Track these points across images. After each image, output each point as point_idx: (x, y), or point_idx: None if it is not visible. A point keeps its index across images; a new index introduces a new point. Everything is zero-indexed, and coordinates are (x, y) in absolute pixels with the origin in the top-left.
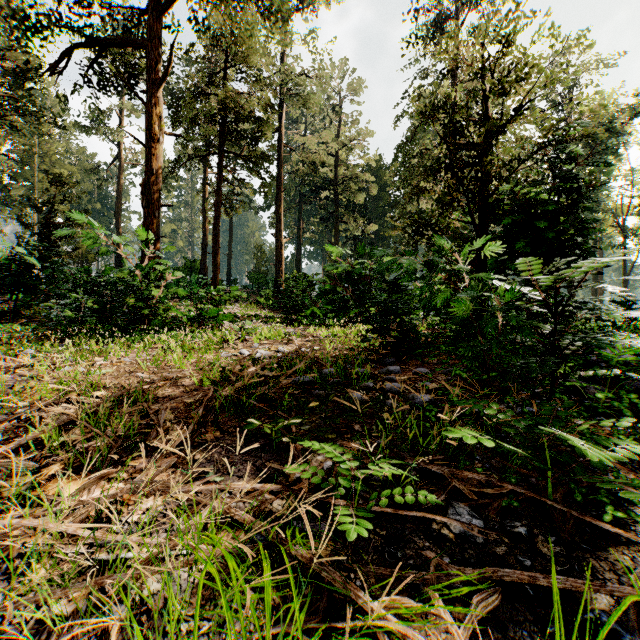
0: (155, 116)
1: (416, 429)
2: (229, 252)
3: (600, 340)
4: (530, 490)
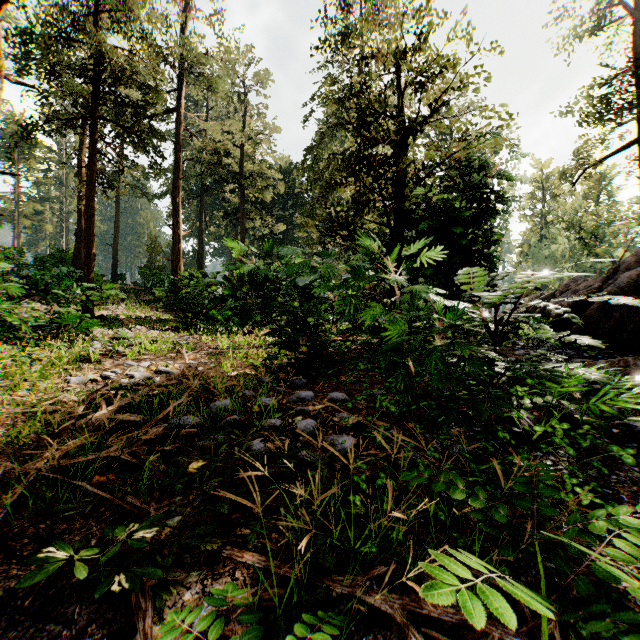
0: None
1: (345, 520)
2: (115, 242)
3: (555, 372)
4: (524, 634)
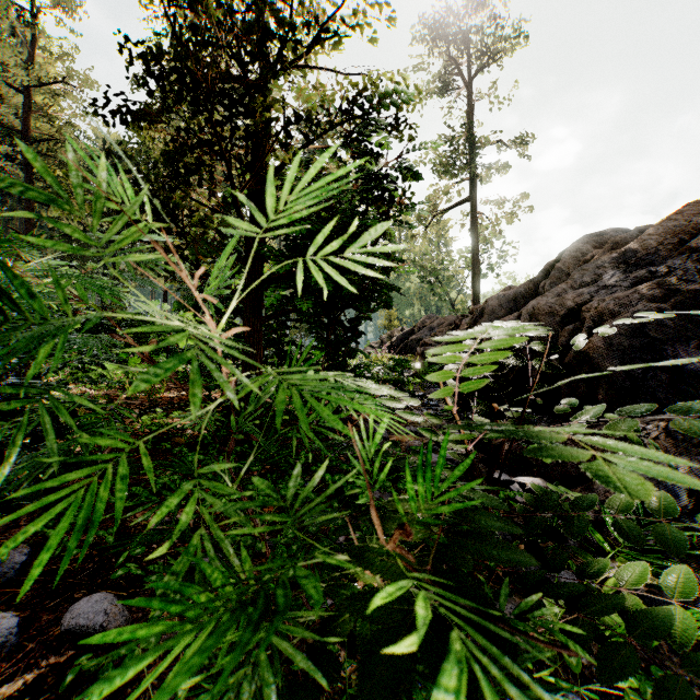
0: None
1: None
2: None
3: None
4: None
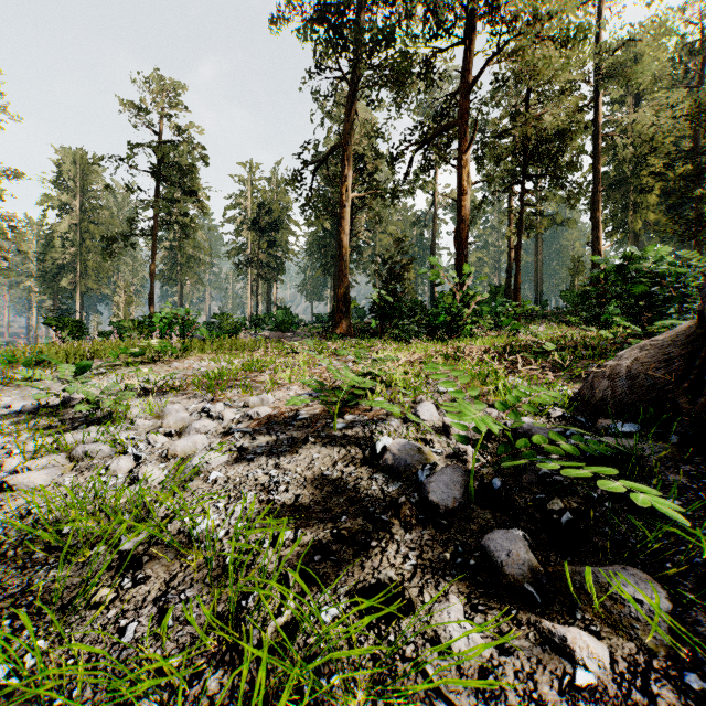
0: (464, 175)
1: (591, 350)
2: (538, 272)
3: None
4: None
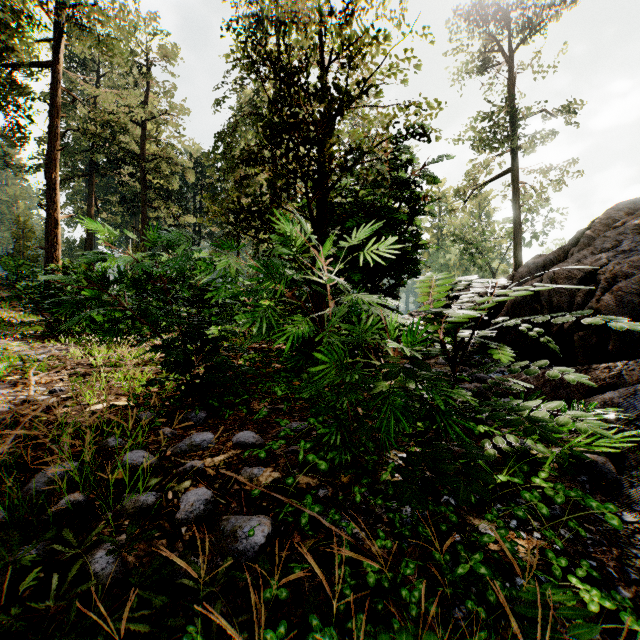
0: None
1: None
2: None
3: (545, 420)
4: None
